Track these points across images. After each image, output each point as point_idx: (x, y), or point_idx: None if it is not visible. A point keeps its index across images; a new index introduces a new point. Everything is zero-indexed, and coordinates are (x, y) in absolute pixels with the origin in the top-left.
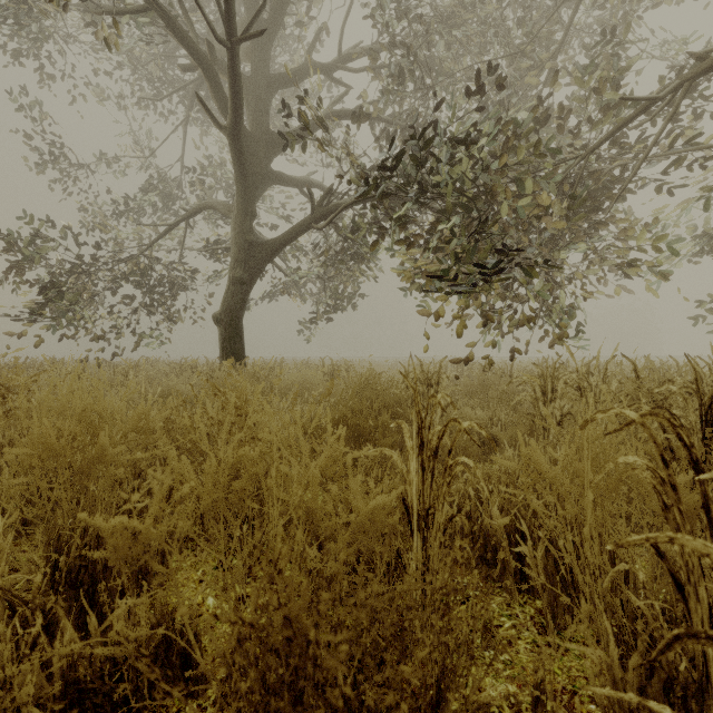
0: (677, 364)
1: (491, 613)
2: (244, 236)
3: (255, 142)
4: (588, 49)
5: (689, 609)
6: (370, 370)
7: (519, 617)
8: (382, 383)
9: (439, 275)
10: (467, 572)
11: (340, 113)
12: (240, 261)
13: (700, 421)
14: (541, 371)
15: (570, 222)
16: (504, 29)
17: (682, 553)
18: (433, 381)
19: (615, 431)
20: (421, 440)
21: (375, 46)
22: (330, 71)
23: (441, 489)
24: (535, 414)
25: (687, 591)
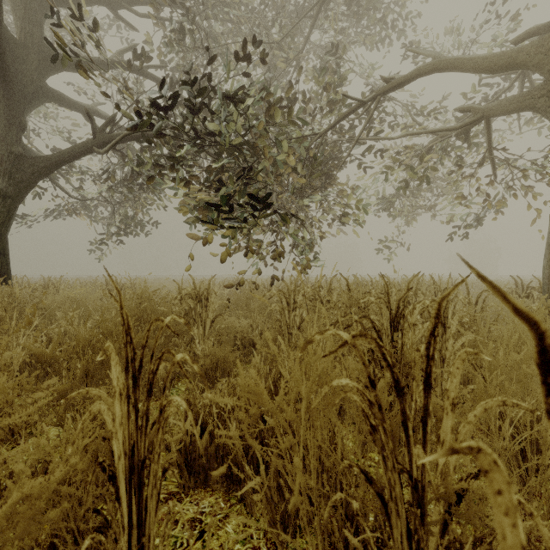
0: (372, 280)
1: (226, 542)
2: (8, 147)
3: (24, 50)
4: (322, 60)
5: (392, 528)
6: (144, 288)
7: (253, 538)
8: (165, 299)
9: (207, 203)
10: (210, 492)
11: (126, 50)
12: (2, 172)
13: (390, 326)
14: (288, 286)
15: (310, 177)
16: (266, 23)
17: (387, 472)
18: (203, 297)
19: (332, 352)
20: (135, 377)
21: (162, 1)
22: (116, 9)
23: (157, 436)
24: (282, 322)
25: (391, 509)
